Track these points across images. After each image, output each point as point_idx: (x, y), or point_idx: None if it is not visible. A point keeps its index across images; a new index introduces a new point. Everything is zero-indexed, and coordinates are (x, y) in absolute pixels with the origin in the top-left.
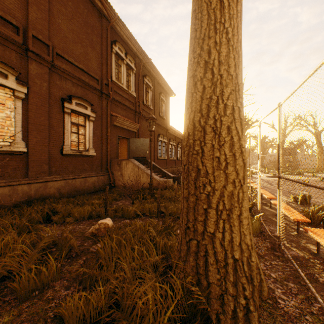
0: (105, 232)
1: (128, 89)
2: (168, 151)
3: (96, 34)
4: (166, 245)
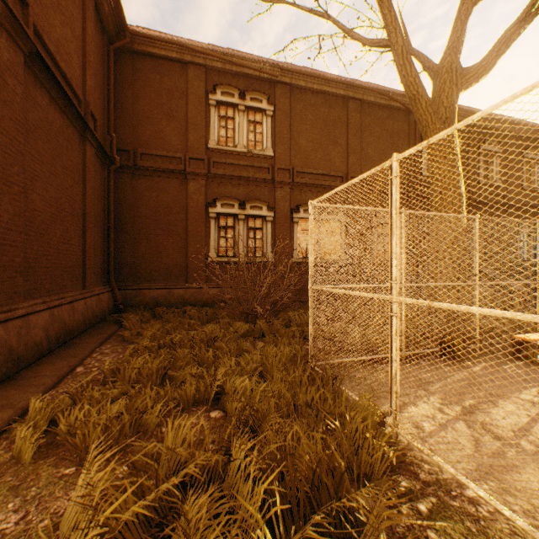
0: None
1: None
2: None
3: (402, 137)
4: None
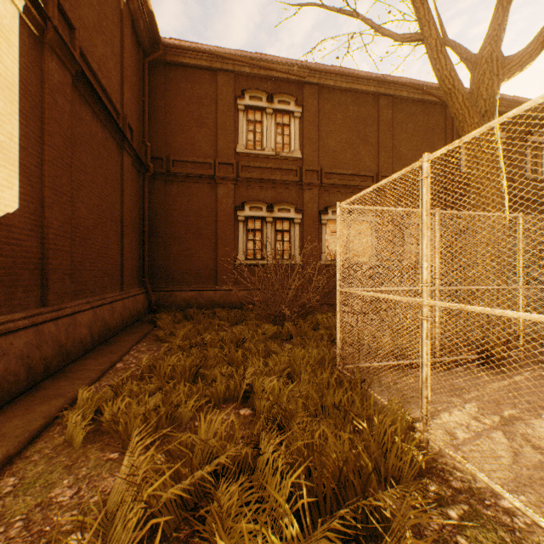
0: None
1: None
2: None
3: (437, 132)
4: None
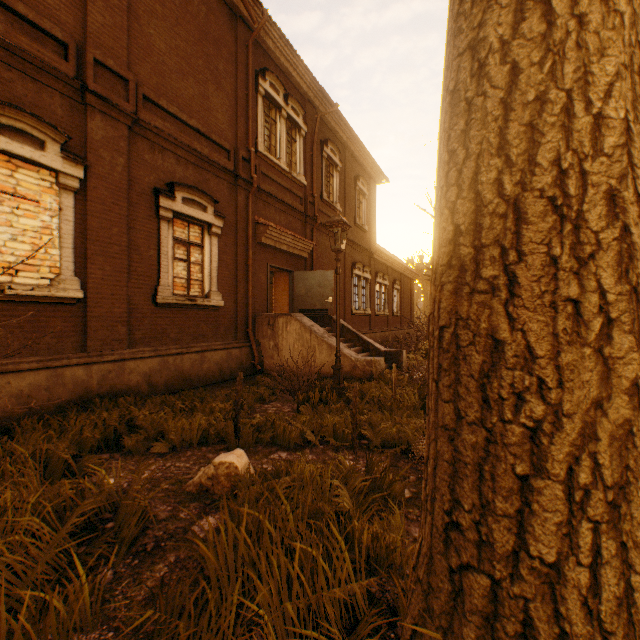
0: (229, 486)
1: (291, 170)
2: (373, 298)
3: (225, 56)
4: (378, 540)
